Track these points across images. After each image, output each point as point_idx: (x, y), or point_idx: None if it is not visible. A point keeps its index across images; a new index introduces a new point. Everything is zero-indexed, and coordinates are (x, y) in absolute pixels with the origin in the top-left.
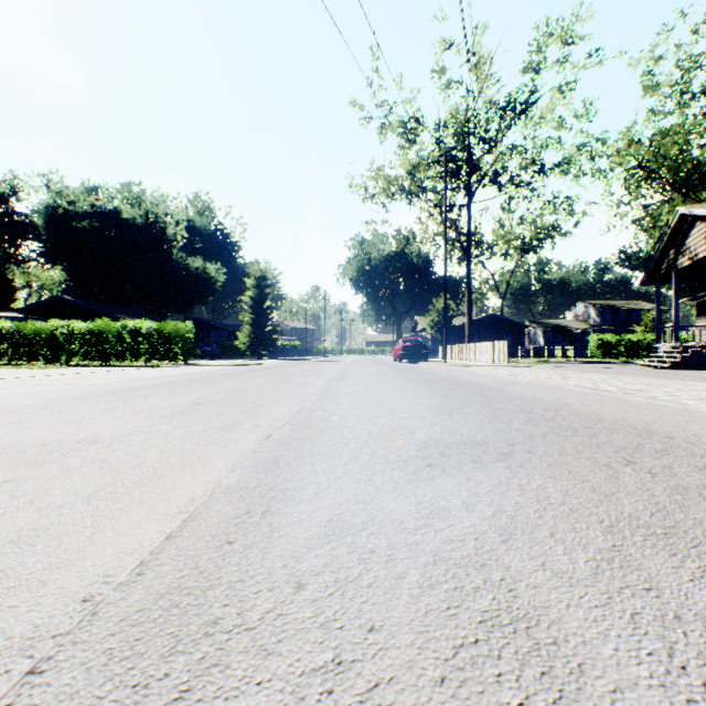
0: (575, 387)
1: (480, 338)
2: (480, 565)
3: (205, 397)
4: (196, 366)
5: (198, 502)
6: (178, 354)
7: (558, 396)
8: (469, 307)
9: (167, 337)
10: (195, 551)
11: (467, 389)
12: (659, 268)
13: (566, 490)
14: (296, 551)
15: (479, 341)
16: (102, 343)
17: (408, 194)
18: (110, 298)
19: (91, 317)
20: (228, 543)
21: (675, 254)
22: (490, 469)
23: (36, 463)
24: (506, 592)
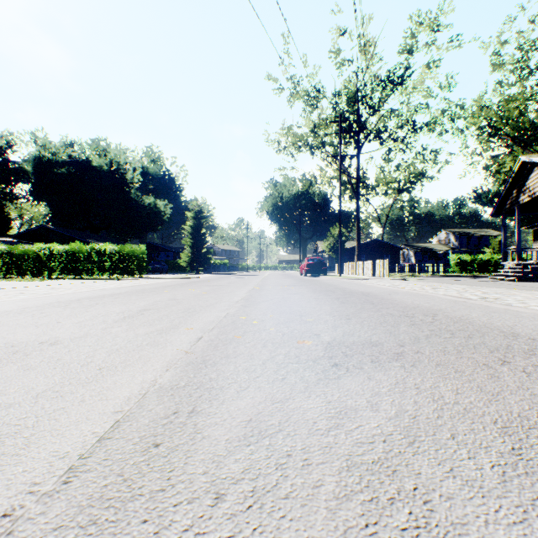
0: (444, 296)
1: (366, 257)
2: (392, 471)
3: (151, 304)
4: (148, 279)
5: (132, 401)
6: (134, 270)
7: (432, 303)
8: (358, 233)
9: (125, 256)
10: (123, 454)
11: (359, 298)
12: (505, 203)
13: (456, 389)
14: (217, 454)
15: (365, 260)
16: (75, 261)
17: (311, 147)
18: (83, 227)
19: (68, 241)
20: (155, 446)
21: (518, 192)
22: (387, 368)
23: (0, 363)
24: (422, 505)
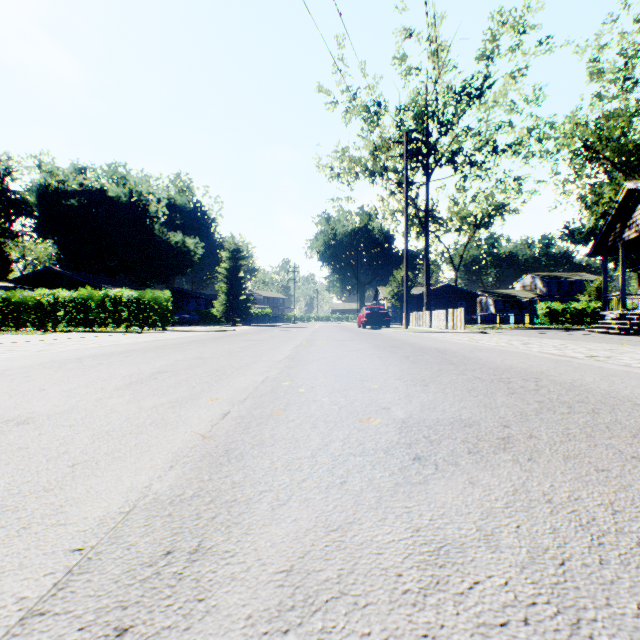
0: (541, 354)
1: (436, 306)
2: None
3: (170, 365)
4: (173, 332)
5: (104, 529)
6: (156, 321)
7: (529, 363)
8: (427, 277)
9: (146, 304)
10: None
11: (434, 356)
12: (605, 241)
13: (610, 503)
14: None
15: (435, 309)
16: (85, 311)
17: (371, 173)
18: (98, 269)
19: (78, 286)
20: (117, 634)
21: (622, 227)
22: (494, 464)
23: None
24: None
